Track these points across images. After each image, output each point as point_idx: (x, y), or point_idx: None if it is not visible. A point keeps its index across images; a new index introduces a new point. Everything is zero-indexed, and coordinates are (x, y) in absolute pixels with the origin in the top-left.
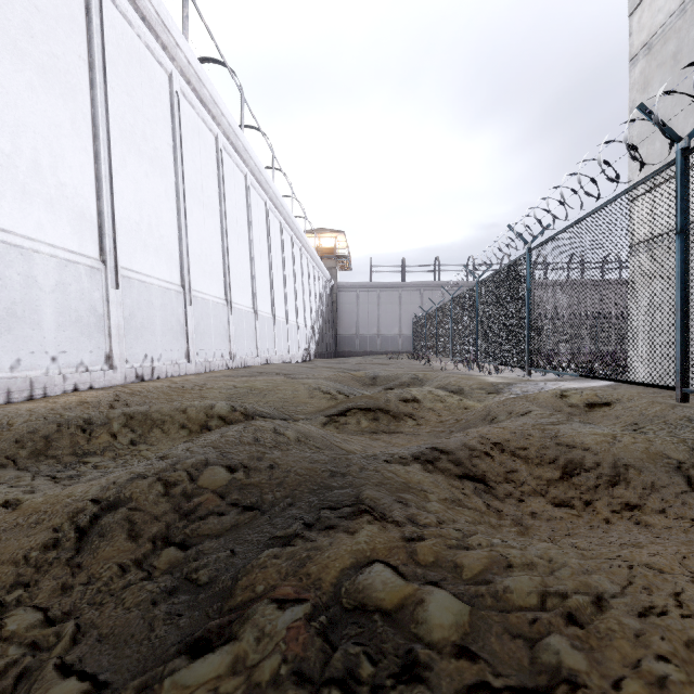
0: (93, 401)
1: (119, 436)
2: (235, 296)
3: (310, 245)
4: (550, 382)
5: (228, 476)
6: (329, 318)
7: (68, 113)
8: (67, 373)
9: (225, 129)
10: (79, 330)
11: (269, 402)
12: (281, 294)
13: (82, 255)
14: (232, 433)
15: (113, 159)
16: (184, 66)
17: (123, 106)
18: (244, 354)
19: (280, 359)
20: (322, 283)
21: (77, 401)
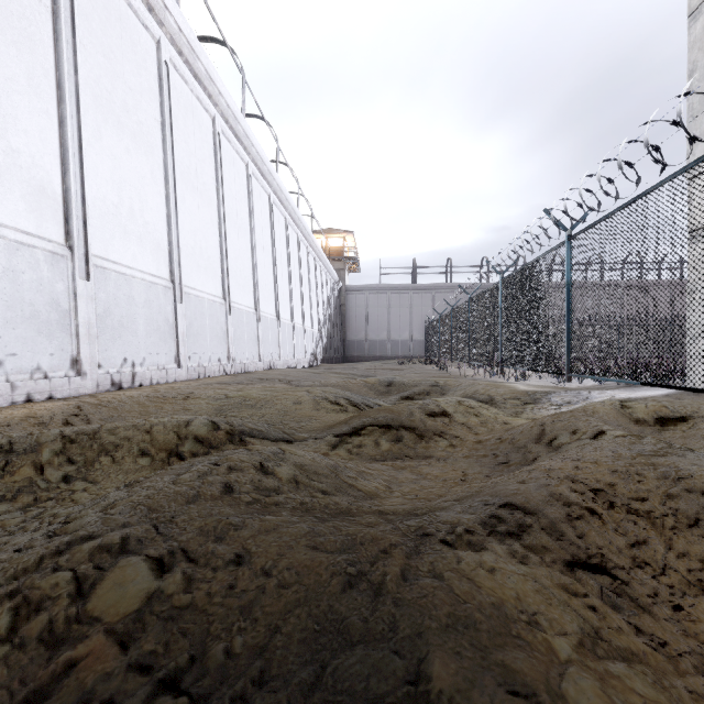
0: (44, 416)
1: (48, 470)
2: (235, 295)
3: (317, 244)
4: (594, 390)
5: (149, 587)
6: (337, 321)
7: (24, 66)
8: (18, 380)
9: (223, 111)
10: (35, 328)
11: (265, 416)
12: (286, 294)
13: (41, 238)
14: (191, 476)
15: (83, 128)
16: (175, 33)
17: (97, 69)
18: (245, 358)
19: (285, 364)
20: (330, 285)
21: (22, 416)
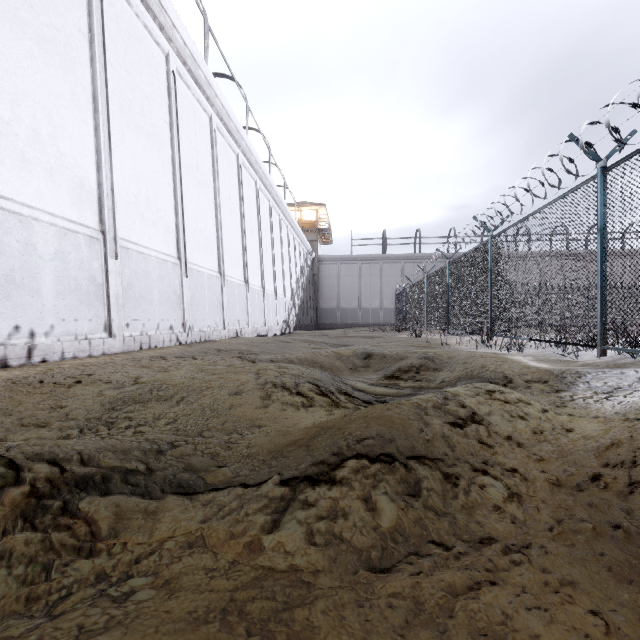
0: None
1: None
2: (194, 255)
3: (290, 213)
4: None
5: None
6: (310, 290)
7: None
8: None
9: (178, 48)
10: None
11: (179, 420)
12: (256, 260)
13: None
14: None
15: None
16: None
17: None
18: (205, 325)
19: (254, 332)
20: (303, 255)
21: None
